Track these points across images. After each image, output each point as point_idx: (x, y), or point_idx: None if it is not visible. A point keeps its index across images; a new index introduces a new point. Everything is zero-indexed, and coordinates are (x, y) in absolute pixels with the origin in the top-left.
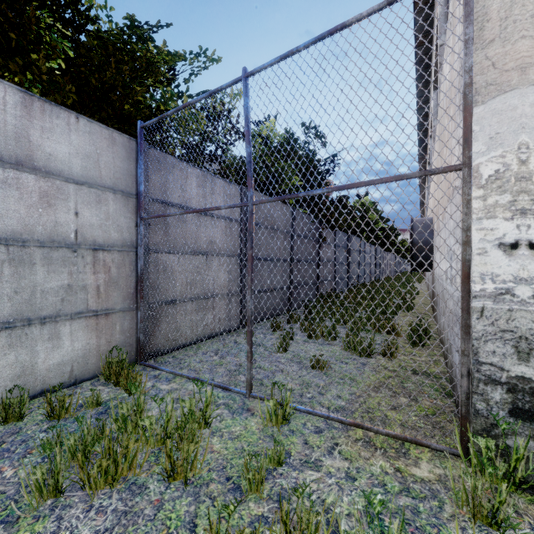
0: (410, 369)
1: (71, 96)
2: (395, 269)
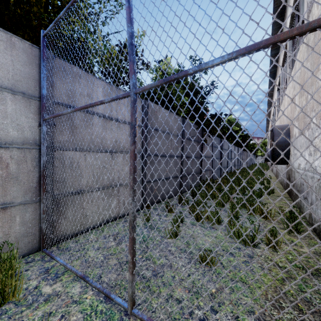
0: (300, 265)
1: (8, 28)
2: (249, 161)
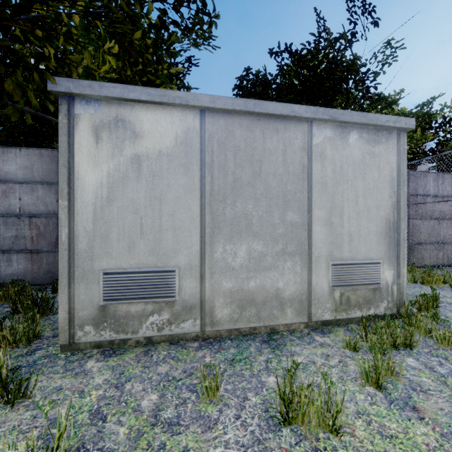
0: None
1: None
2: None
